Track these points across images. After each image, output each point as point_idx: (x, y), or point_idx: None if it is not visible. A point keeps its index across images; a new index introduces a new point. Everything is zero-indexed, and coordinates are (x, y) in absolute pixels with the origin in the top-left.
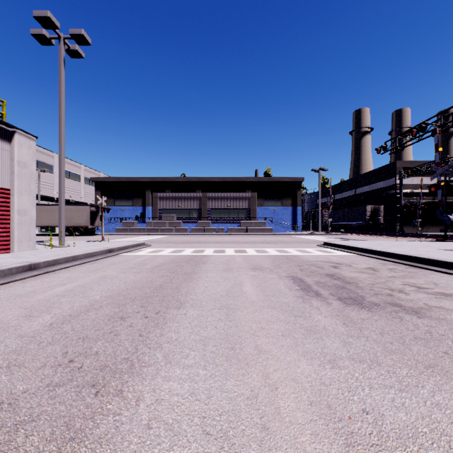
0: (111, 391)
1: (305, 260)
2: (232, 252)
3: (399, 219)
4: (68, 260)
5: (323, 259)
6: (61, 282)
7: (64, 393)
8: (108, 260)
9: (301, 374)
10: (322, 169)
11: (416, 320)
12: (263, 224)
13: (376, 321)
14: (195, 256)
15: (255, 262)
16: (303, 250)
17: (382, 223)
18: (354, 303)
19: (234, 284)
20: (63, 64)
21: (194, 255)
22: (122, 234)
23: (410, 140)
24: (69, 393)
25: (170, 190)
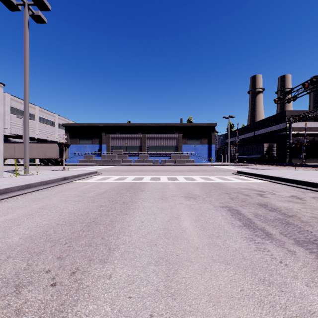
0: None
1: (230, 188)
2: (166, 179)
3: (288, 153)
4: (21, 188)
5: (245, 186)
6: None
7: None
8: (59, 188)
9: None
10: (231, 116)
11: None
12: (187, 157)
13: None
14: (134, 183)
15: (186, 189)
16: (223, 178)
17: (275, 156)
18: None
19: (171, 218)
20: (27, 25)
21: (134, 183)
22: (83, 164)
23: (302, 92)
24: None
25: (119, 132)
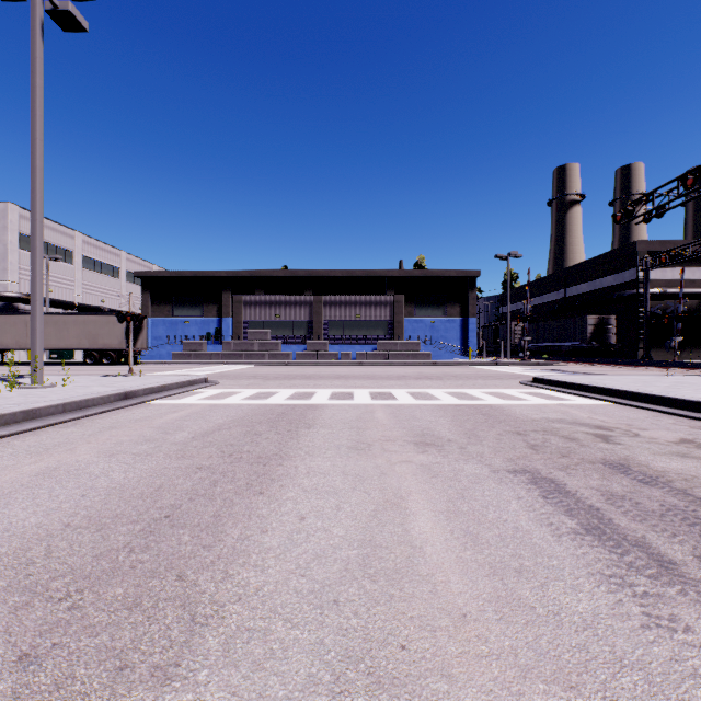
0: None
1: (523, 419)
2: (366, 397)
3: (643, 337)
4: (11, 420)
5: (559, 415)
6: None
7: None
8: (109, 418)
9: None
10: (513, 255)
11: None
12: (415, 345)
13: None
14: (292, 407)
15: (417, 422)
16: (502, 394)
17: (614, 344)
18: None
19: (382, 506)
20: (40, 34)
21: (291, 406)
22: (182, 363)
23: (679, 196)
24: None
25: (262, 290)
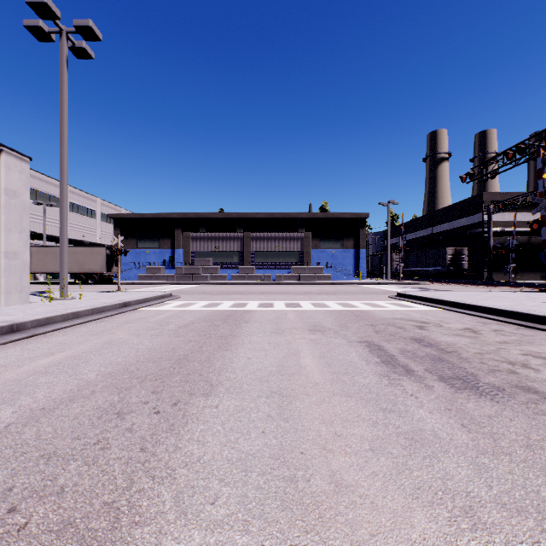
0: None
1: (378, 318)
2: (282, 306)
3: (487, 263)
4: (66, 318)
5: (402, 316)
6: (48, 351)
7: None
8: (121, 318)
9: (421, 545)
10: (392, 202)
11: None
12: (319, 270)
13: (511, 421)
14: (234, 312)
15: (313, 320)
16: (373, 304)
17: (466, 269)
18: (465, 386)
19: (288, 354)
20: (66, 65)
21: (233, 311)
22: (146, 283)
23: (504, 165)
24: None
25: (205, 228)
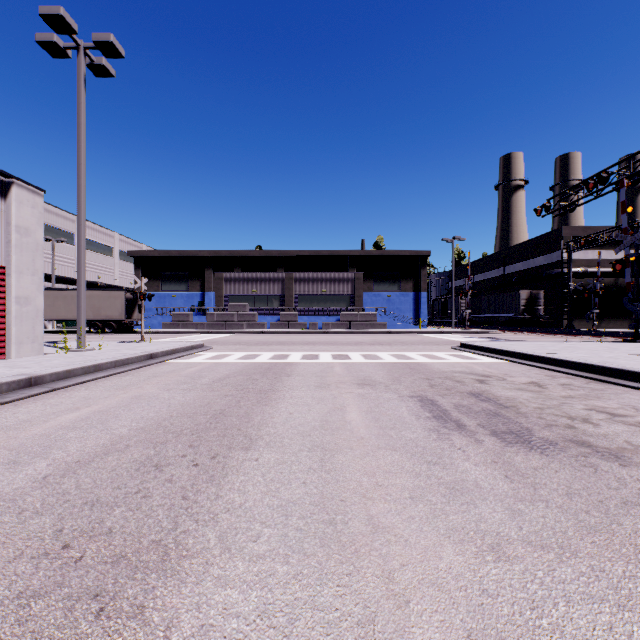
0: (125, 608)
1: (436, 371)
2: (329, 358)
3: (567, 309)
4: (87, 371)
5: (463, 369)
6: (72, 406)
7: (43, 611)
8: (148, 371)
9: (446, 572)
10: (457, 239)
11: (619, 470)
12: (373, 316)
13: (556, 472)
14: (274, 364)
15: (362, 373)
16: (432, 356)
17: (543, 315)
18: (517, 440)
19: (333, 409)
20: (83, 84)
21: (273, 363)
22: (172, 331)
23: (584, 196)
24: (52, 613)
25: (240, 268)
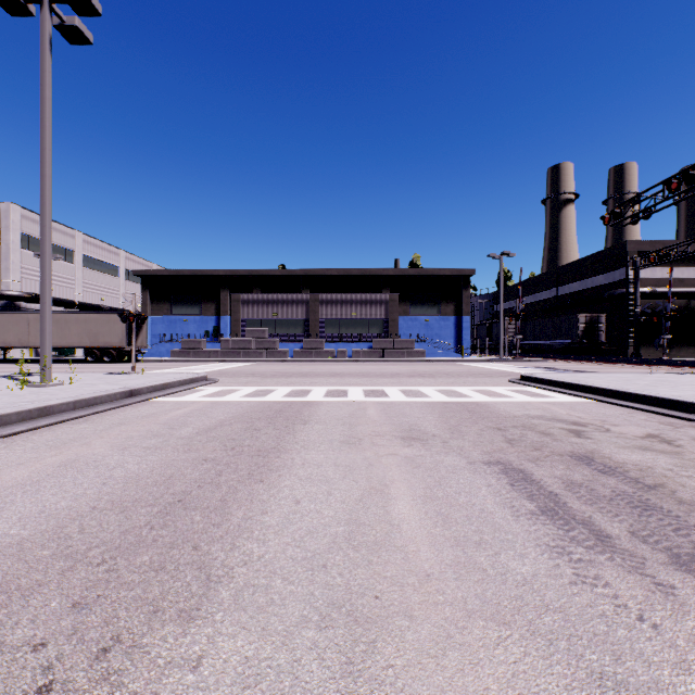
0: None
1: (505, 415)
2: (360, 395)
3: (633, 335)
4: (27, 417)
5: (539, 412)
6: None
7: None
8: (117, 415)
9: None
10: (505, 254)
11: None
12: (410, 343)
13: None
14: (289, 405)
15: (406, 419)
16: (489, 392)
17: (604, 342)
18: None
19: (367, 492)
20: (48, 48)
21: (288, 403)
22: (181, 360)
23: (664, 199)
24: None
25: (260, 289)
